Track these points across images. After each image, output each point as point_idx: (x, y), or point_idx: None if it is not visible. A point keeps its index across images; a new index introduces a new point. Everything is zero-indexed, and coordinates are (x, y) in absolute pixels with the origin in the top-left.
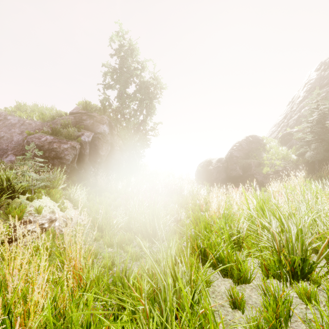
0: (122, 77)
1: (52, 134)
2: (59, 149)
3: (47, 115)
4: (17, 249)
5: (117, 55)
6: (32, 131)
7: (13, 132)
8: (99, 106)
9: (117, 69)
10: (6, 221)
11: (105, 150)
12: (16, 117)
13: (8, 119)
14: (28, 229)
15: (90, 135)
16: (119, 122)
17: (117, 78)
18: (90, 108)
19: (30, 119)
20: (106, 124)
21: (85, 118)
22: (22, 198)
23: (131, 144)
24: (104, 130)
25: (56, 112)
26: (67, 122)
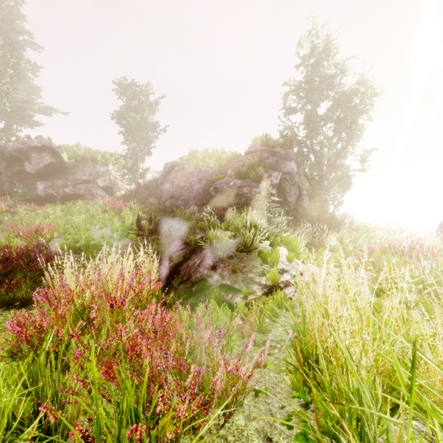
0: (314, 92)
1: (240, 177)
2: (250, 194)
3: (223, 159)
4: (284, 300)
5: (304, 65)
6: (210, 178)
7: (192, 181)
8: (276, 140)
9: (306, 83)
10: (262, 266)
11: (293, 195)
12: (191, 165)
13: (186, 168)
14: (285, 278)
15: (278, 176)
16: (307, 157)
17: (308, 95)
18: (270, 142)
19: (205, 165)
20: (293, 160)
21: (266, 156)
22: (264, 243)
23: (324, 186)
24: (292, 168)
25: (232, 153)
26: (253, 161)
